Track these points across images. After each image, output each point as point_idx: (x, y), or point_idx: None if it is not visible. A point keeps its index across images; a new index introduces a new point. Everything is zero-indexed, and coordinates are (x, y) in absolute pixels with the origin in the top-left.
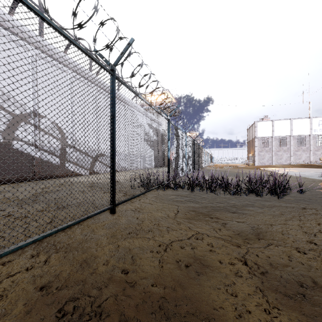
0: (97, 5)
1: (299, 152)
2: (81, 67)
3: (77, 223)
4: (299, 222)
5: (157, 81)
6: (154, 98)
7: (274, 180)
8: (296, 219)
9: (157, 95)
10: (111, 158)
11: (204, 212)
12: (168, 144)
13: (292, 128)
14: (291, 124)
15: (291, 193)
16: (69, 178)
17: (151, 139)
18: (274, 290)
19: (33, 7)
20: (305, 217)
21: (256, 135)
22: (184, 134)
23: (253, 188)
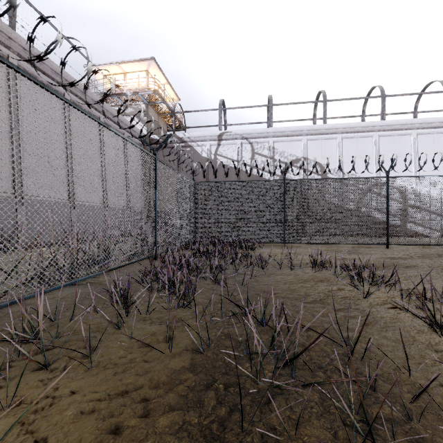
0: (368, 163)
1: None
2: (428, 120)
3: (363, 245)
4: None
5: (441, 159)
6: None
7: None
8: None
9: None
10: (386, 220)
11: None
12: None
13: None
14: None
15: None
16: (407, 237)
17: None
18: (391, 257)
19: (346, 178)
20: None
21: None
22: None
23: None
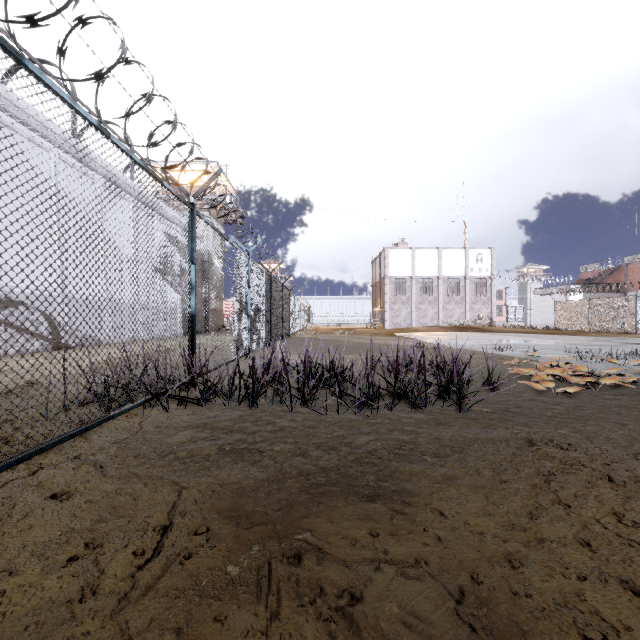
0: None
1: (451, 306)
2: None
3: None
4: (566, 516)
5: (123, 44)
6: (185, 178)
7: (437, 362)
8: (546, 498)
9: (191, 172)
10: None
11: (272, 517)
12: (191, 273)
13: (441, 263)
14: (440, 257)
15: (474, 392)
16: None
17: (175, 269)
18: None
19: None
20: (559, 483)
21: (387, 272)
22: (246, 256)
23: (404, 389)
